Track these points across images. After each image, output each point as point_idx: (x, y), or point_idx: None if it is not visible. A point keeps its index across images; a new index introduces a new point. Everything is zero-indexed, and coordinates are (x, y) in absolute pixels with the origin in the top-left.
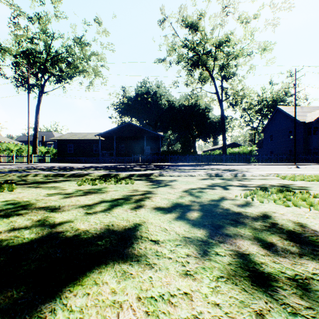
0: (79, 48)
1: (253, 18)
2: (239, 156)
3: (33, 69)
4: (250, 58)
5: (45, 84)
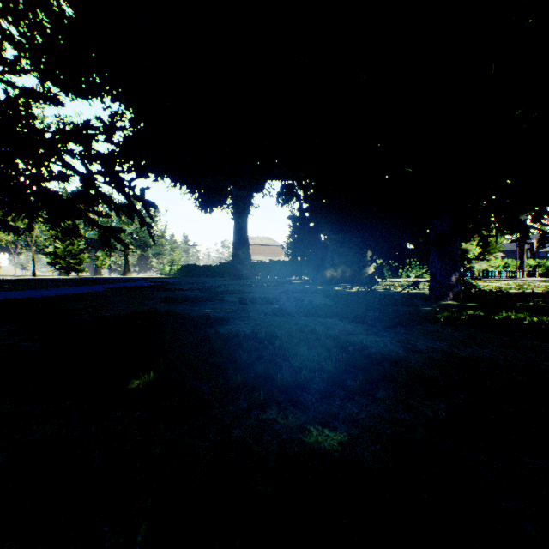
0: None
1: None
2: None
3: None
4: None
5: None
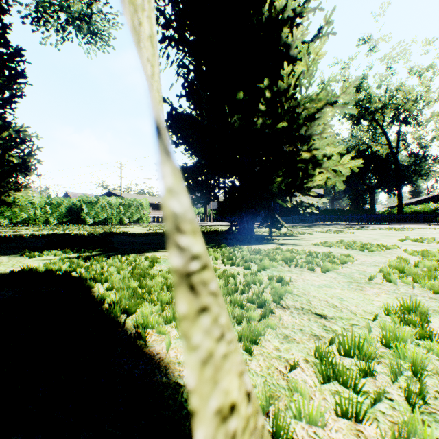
0: None
1: (427, 69)
2: (417, 216)
3: None
4: (429, 106)
5: None
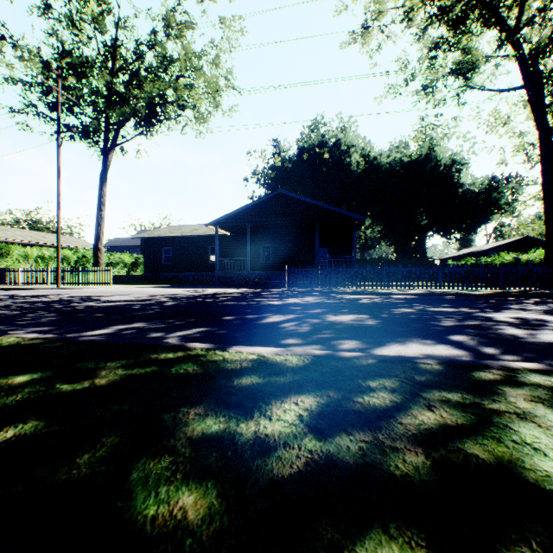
0: (175, 41)
1: None
2: None
3: (83, 89)
4: None
5: (119, 129)
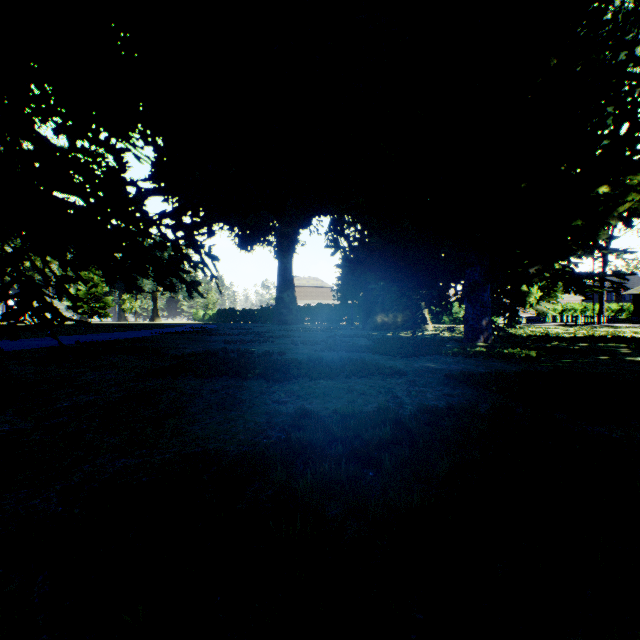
0: None
1: None
2: None
3: None
4: None
5: (612, 229)
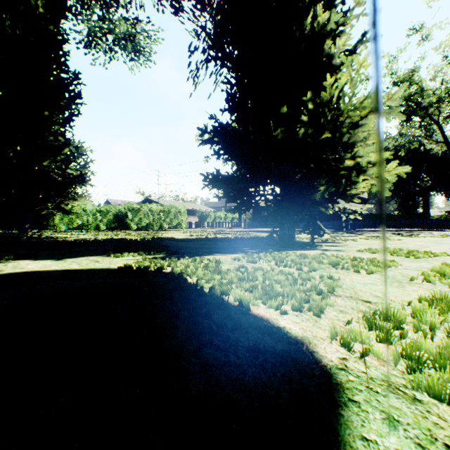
0: None
1: None
2: None
3: None
4: None
5: None
